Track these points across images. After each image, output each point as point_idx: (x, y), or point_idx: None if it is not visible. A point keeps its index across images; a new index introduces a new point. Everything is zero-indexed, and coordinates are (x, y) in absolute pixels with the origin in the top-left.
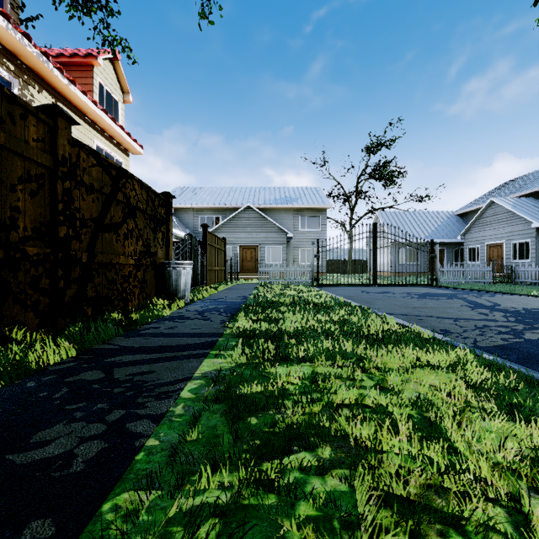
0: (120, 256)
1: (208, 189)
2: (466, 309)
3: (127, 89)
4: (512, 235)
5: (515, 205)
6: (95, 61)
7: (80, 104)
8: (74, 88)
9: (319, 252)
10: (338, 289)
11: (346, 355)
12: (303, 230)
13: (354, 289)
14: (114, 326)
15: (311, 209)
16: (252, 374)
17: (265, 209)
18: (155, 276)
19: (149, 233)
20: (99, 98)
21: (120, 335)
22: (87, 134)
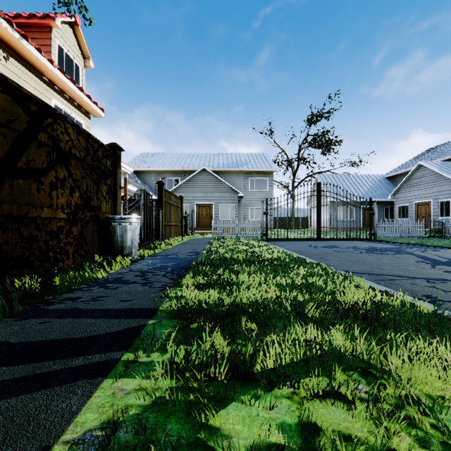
0: (44, 208)
1: (169, 155)
2: (427, 266)
3: (88, 55)
4: (439, 194)
5: (442, 167)
6: (53, 23)
7: (35, 62)
8: (27, 44)
9: (268, 209)
10: (286, 243)
11: (344, 364)
12: (252, 190)
13: (301, 243)
14: (1, 303)
15: (259, 172)
16: (177, 448)
17: (219, 172)
18: (98, 232)
19: (90, 185)
20: (58, 59)
21: (14, 314)
22: (44, 93)
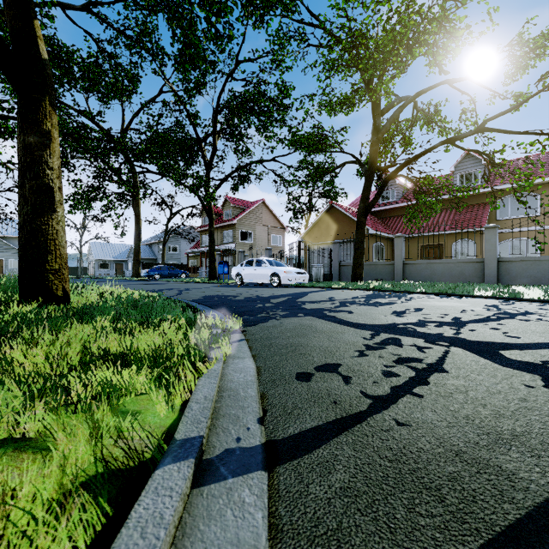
0: None
1: None
2: None
3: None
4: None
5: None
6: None
7: None
8: None
9: None
10: None
11: None
12: None
13: None
14: None
15: None
16: None
17: (8, 237)
18: None
19: None
20: None
21: None
22: None
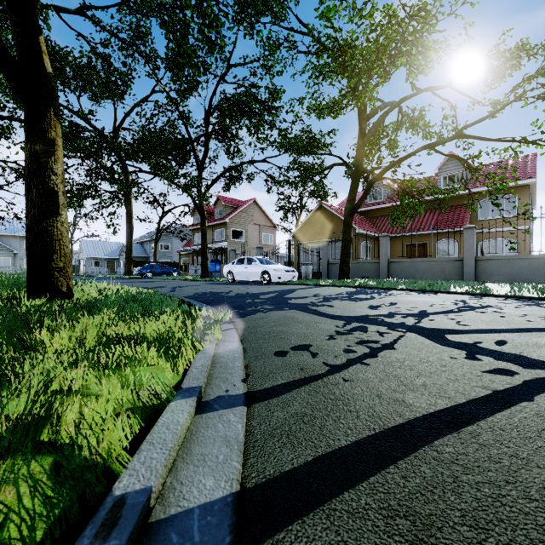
0: None
1: None
2: None
3: None
4: None
5: None
6: None
7: None
8: None
9: None
10: None
11: None
12: None
13: None
14: None
15: None
16: None
17: None
18: None
19: None
20: None
21: None
22: None
